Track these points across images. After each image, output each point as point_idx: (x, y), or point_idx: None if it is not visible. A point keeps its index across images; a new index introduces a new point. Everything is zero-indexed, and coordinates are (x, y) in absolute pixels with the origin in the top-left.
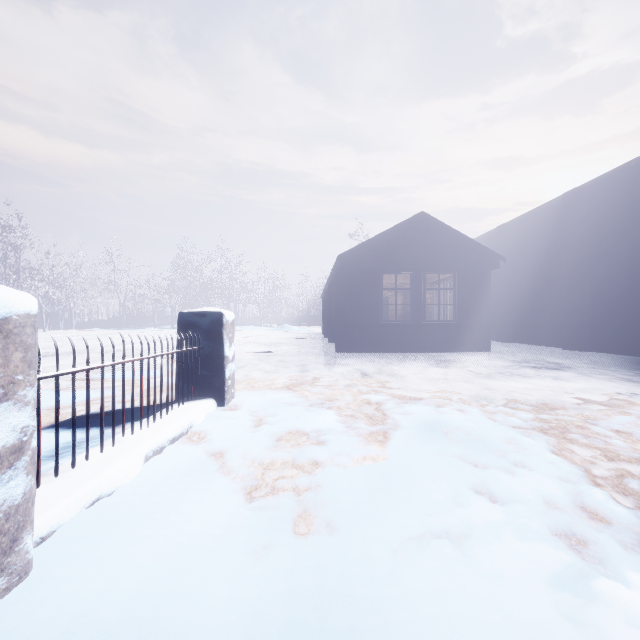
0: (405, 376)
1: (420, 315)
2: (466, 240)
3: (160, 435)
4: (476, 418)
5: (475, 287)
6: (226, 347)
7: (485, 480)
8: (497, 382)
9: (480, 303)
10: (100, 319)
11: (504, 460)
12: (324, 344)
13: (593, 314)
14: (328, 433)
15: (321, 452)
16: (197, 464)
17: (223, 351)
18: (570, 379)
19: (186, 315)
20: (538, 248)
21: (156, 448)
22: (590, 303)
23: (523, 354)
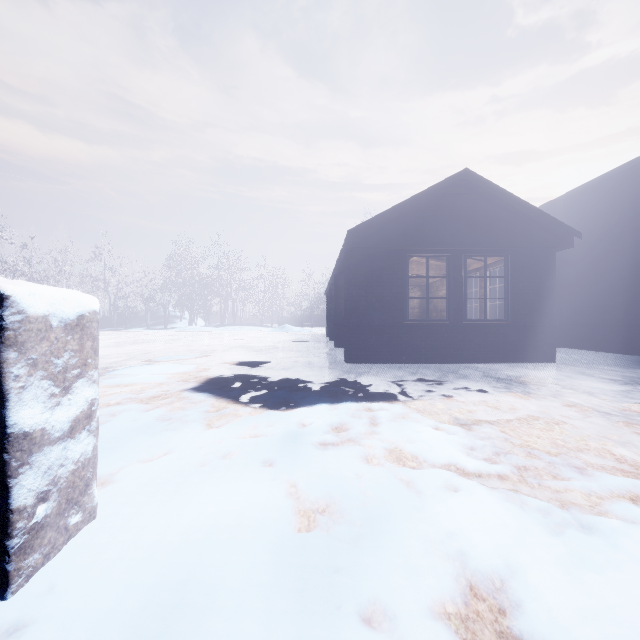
0: (477, 419)
1: (460, 313)
2: (527, 208)
3: None
4: None
5: (535, 274)
6: (23, 402)
7: None
8: None
9: (542, 296)
10: None
11: None
12: (329, 349)
13: None
14: None
15: None
16: None
17: (1, 419)
18: None
19: None
20: (601, 228)
21: None
22: None
23: (603, 366)
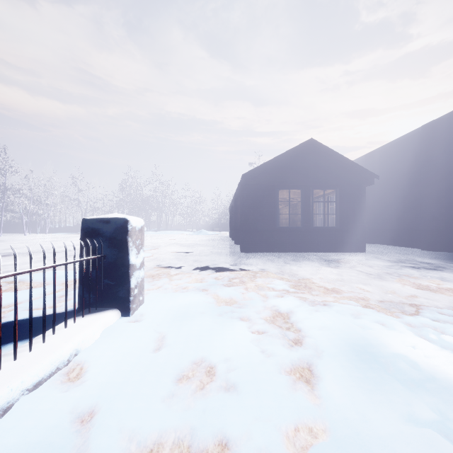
0: (304, 276)
1: (309, 222)
2: (347, 161)
3: (7, 388)
4: (407, 338)
5: (353, 200)
6: (132, 255)
7: None
8: (391, 283)
9: (357, 213)
10: (69, 226)
11: None
12: (231, 245)
13: (448, 222)
14: (240, 367)
15: (233, 416)
16: None
17: (128, 259)
18: None
19: (89, 221)
20: (399, 170)
21: None
22: (446, 213)
23: (393, 254)
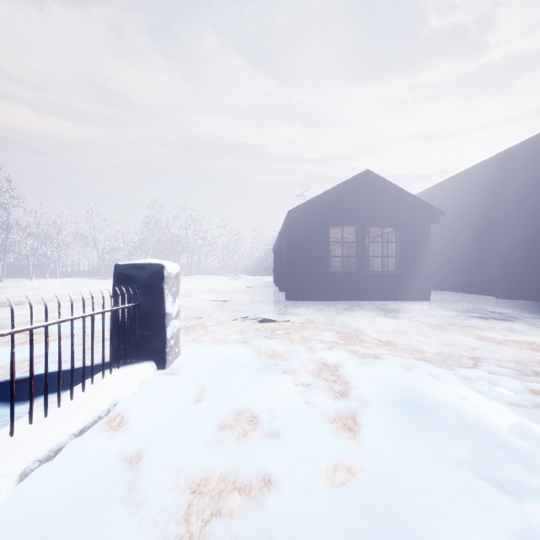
0: (357, 328)
1: (365, 266)
2: (408, 196)
3: (57, 431)
4: (458, 390)
5: (416, 240)
6: (168, 303)
7: (535, 531)
8: (453, 335)
9: (420, 255)
10: (83, 269)
11: (538, 477)
12: (275, 292)
13: (526, 265)
14: (283, 416)
15: (275, 457)
16: (94, 488)
17: (164, 308)
18: (525, 332)
19: (122, 267)
20: (470, 205)
21: (46, 454)
22: (523, 255)
23: (461, 303)
